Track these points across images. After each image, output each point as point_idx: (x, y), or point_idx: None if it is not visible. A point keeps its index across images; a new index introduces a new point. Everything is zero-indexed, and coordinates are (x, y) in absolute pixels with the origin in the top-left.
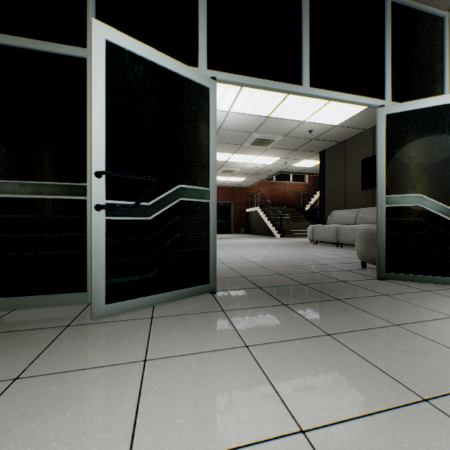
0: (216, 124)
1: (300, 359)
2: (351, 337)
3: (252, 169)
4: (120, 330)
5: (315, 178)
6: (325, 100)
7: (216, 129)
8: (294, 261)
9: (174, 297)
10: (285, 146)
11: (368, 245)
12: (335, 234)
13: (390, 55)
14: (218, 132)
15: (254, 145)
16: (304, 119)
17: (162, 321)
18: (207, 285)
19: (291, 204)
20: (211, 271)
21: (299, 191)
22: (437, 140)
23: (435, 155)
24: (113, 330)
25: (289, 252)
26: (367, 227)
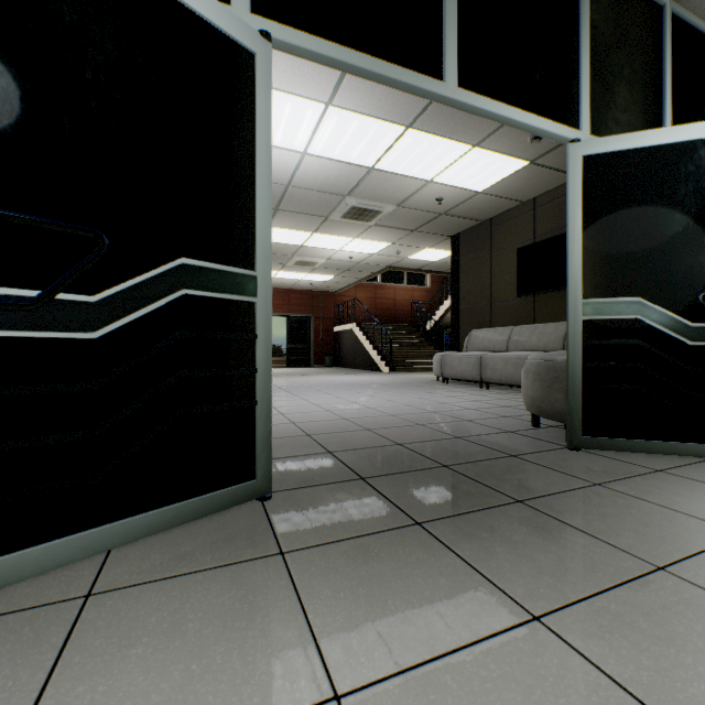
0: (270, 134)
1: None
2: (590, 621)
3: (344, 260)
4: None
5: (441, 281)
6: (466, 146)
7: (284, 184)
8: (418, 415)
9: (165, 522)
10: (398, 224)
11: (549, 387)
12: (477, 367)
13: (588, 52)
14: (286, 191)
15: (348, 218)
16: (430, 176)
17: (110, 609)
18: (249, 484)
19: (405, 321)
20: (259, 452)
21: (418, 300)
22: (667, 204)
23: (664, 229)
24: None
25: (407, 399)
26: (545, 356)
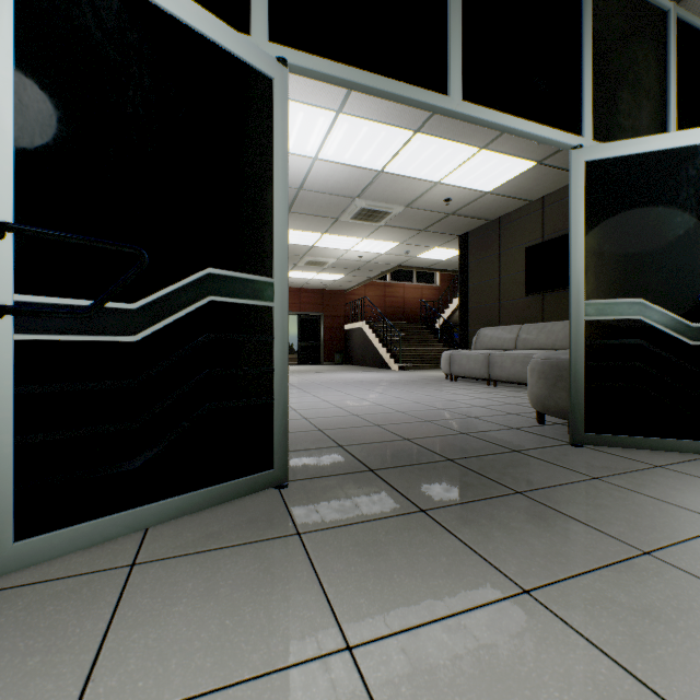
0: (287, 152)
1: (482, 688)
2: (574, 595)
3: (354, 260)
4: (37, 613)
5: (450, 279)
6: (474, 148)
7: (295, 188)
8: (426, 412)
9: (194, 505)
10: (407, 224)
11: (553, 385)
12: (485, 365)
13: (591, 61)
14: (298, 195)
15: (357, 219)
16: (438, 178)
17: (153, 576)
18: (268, 473)
19: (414, 319)
20: (276, 444)
21: (427, 298)
22: (669, 207)
23: (665, 232)
24: (18, 615)
25: (415, 396)
26: (549, 355)
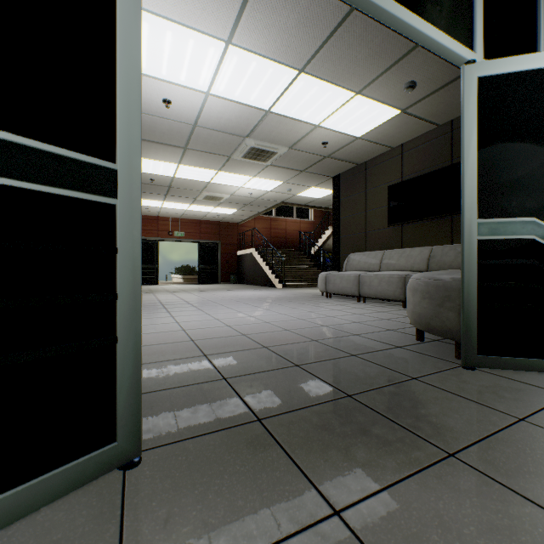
0: None
1: None
2: None
3: (245, 196)
4: None
5: (322, 216)
6: (350, 92)
7: (191, 124)
8: (311, 329)
9: None
10: (290, 164)
11: (439, 305)
12: (356, 284)
13: None
14: (193, 131)
15: (248, 158)
16: (318, 121)
17: None
18: (104, 452)
19: (294, 247)
20: (121, 406)
21: (304, 230)
22: None
23: None
24: None
25: (299, 312)
26: (433, 275)
